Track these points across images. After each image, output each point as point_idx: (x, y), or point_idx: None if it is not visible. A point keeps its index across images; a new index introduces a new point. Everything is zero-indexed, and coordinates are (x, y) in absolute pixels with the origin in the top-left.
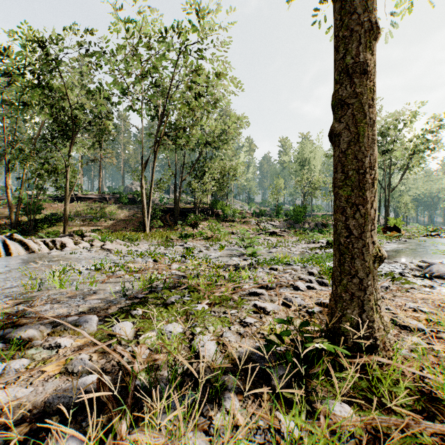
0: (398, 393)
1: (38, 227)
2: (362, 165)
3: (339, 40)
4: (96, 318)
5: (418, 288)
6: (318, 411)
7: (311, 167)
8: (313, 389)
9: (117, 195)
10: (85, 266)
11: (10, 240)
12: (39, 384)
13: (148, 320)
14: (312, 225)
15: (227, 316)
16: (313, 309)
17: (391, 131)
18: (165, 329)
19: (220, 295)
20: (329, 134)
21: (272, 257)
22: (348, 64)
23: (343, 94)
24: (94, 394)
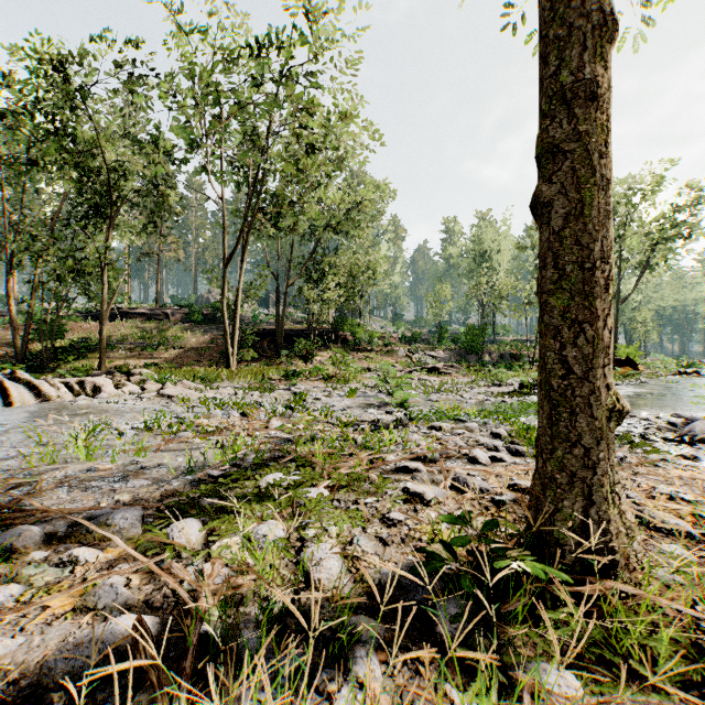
0: (657, 650)
1: (59, 359)
2: (589, 256)
3: (549, 45)
4: (142, 511)
5: (673, 460)
6: (519, 686)
7: (494, 264)
8: (508, 641)
9: (186, 309)
10: (129, 423)
11: (10, 382)
12: (36, 631)
13: (228, 516)
14: (495, 357)
15: (360, 508)
16: (502, 495)
17: (622, 208)
18: (255, 531)
19: (348, 473)
20: (533, 203)
21: (433, 409)
22: (564, 84)
23: (557, 134)
24: (115, 668)
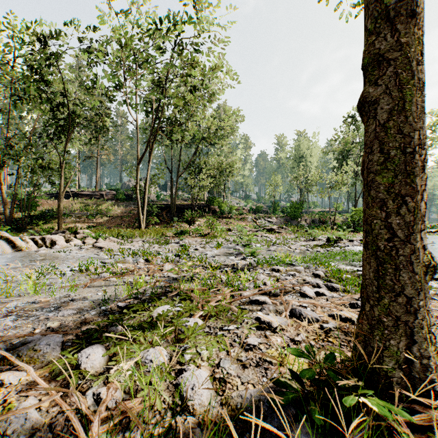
0: None
1: (33, 223)
2: (410, 142)
3: None
4: (62, 338)
5: None
6: None
7: (308, 163)
8: None
9: (114, 192)
10: (70, 267)
11: None
12: None
13: (125, 343)
14: (309, 222)
15: (225, 334)
16: (328, 323)
17: None
18: (145, 356)
19: (216, 305)
20: (360, 103)
21: (273, 256)
22: (388, 6)
23: (382, 46)
24: None
